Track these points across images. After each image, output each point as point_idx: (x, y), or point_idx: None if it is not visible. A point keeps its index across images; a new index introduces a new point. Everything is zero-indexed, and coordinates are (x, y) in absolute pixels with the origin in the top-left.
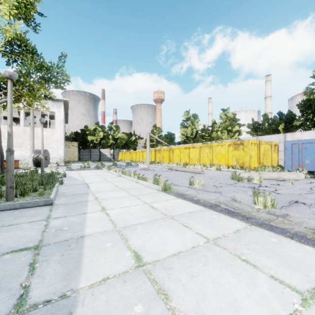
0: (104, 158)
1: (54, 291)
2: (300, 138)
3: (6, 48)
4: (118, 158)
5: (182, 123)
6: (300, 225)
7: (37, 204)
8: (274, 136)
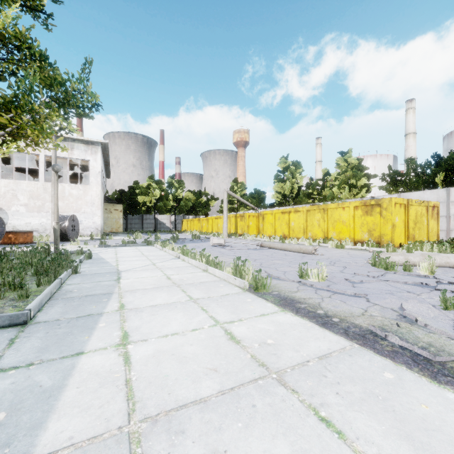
0: (161, 228)
1: None
2: None
3: None
4: (182, 228)
5: (277, 175)
6: None
7: None
8: (429, 193)
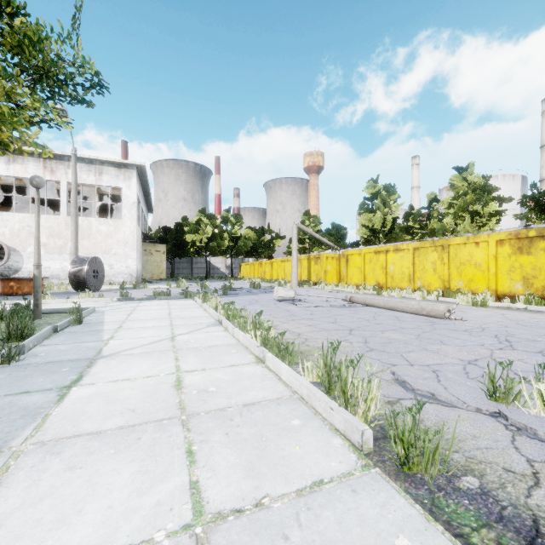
0: (215, 274)
1: None
2: None
3: None
4: (239, 273)
5: (363, 203)
6: None
7: None
8: None
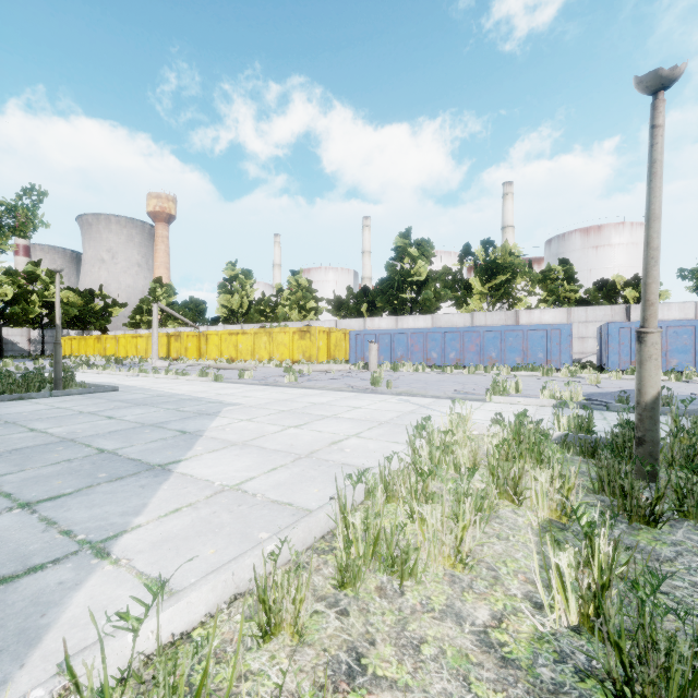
0: (8, 352)
1: (192, 398)
2: (379, 325)
3: None
4: None
5: (222, 284)
6: (301, 385)
7: (107, 389)
8: (355, 321)
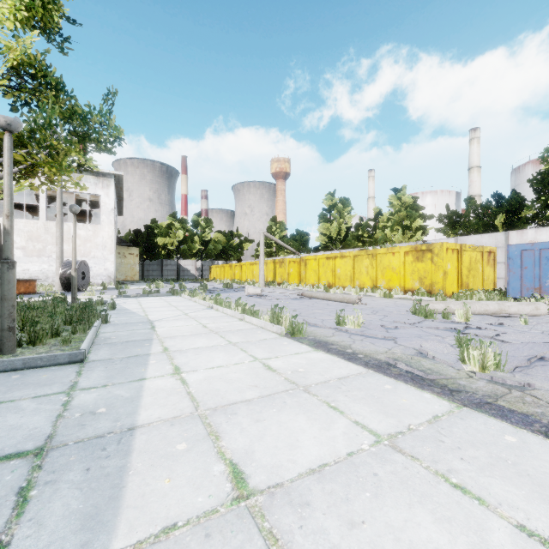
0: (185, 276)
1: None
2: (534, 240)
3: (10, 81)
4: (210, 275)
5: (322, 214)
6: None
7: (55, 360)
8: (488, 237)
